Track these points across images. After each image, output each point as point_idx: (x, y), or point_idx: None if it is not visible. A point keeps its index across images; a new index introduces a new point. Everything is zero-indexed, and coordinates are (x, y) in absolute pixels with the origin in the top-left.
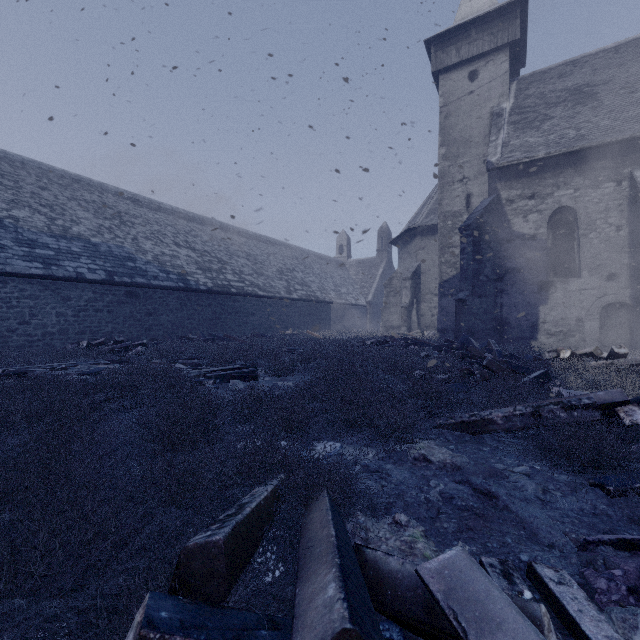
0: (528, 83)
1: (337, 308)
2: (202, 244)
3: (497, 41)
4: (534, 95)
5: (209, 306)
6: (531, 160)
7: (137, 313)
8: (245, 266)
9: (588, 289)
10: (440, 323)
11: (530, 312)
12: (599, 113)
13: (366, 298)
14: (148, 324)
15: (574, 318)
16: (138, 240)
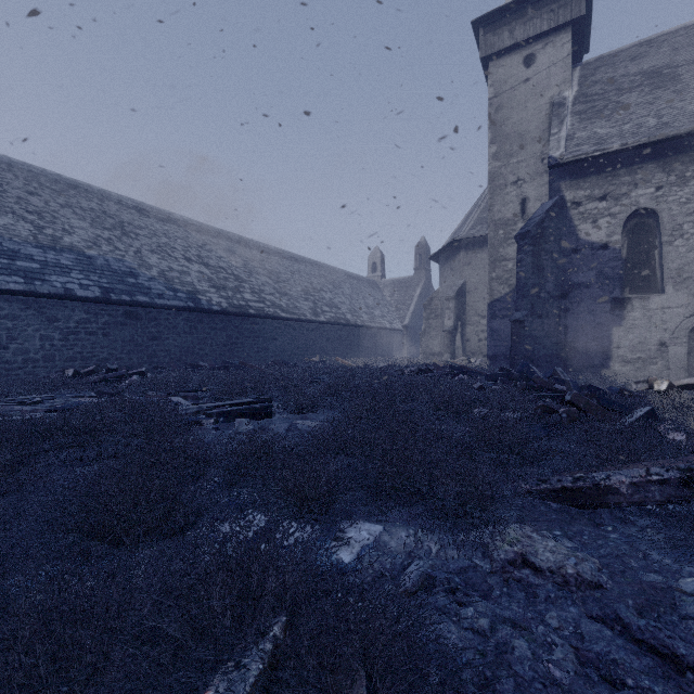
0: (594, 68)
1: (370, 333)
2: (217, 259)
3: (558, 19)
4: (602, 81)
5: (223, 329)
6: (603, 153)
7: (138, 337)
8: (266, 285)
9: (673, 307)
10: (490, 349)
11: (601, 335)
12: (685, 97)
13: (402, 322)
14: (151, 350)
15: (655, 342)
16: (142, 253)
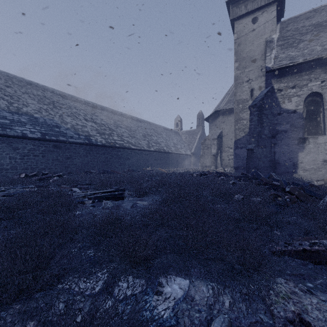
0: (287, 24)
1: (175, 156)
2: (100, 120)
3: None
4: (291, 30)
5: (103, 154)
6: (294, 64)
7: (60, 157)
8: (124, 132)
9: None
10: (235, 163)
11: (292, 156)
12: None
13: (191, 151)
14: (67, 164)
15: (321, 160)
16: (63, 116)
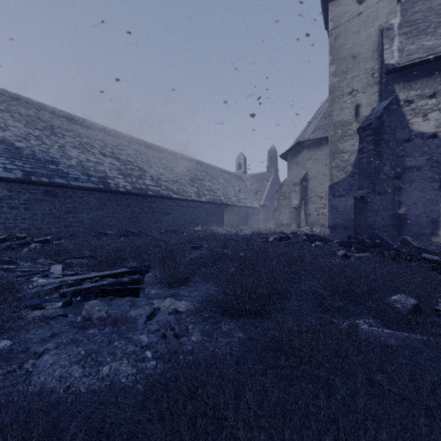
0: (412, 3)
1: (237, 210)
2: (126, 156)
3: None
4: (421, 10)
5: (128, 206)
6: (435, 57)
7: (56, 211)
8: (162, 174)
9: None
10: (330, 220)
11: (431, 209)
12: None
13: (259, 202)
14: (68, 221)
15: None
16: (65, 148)
